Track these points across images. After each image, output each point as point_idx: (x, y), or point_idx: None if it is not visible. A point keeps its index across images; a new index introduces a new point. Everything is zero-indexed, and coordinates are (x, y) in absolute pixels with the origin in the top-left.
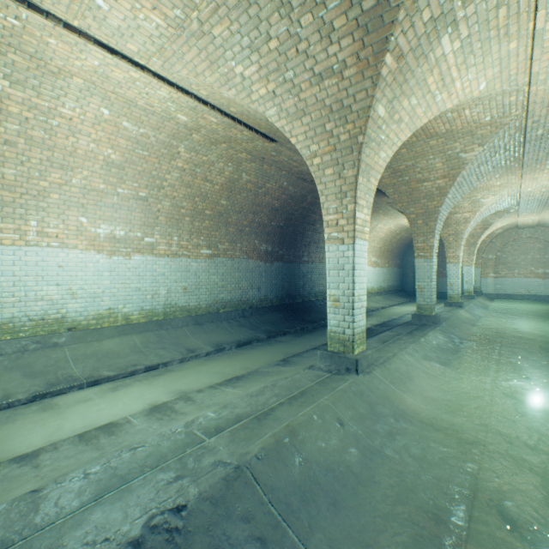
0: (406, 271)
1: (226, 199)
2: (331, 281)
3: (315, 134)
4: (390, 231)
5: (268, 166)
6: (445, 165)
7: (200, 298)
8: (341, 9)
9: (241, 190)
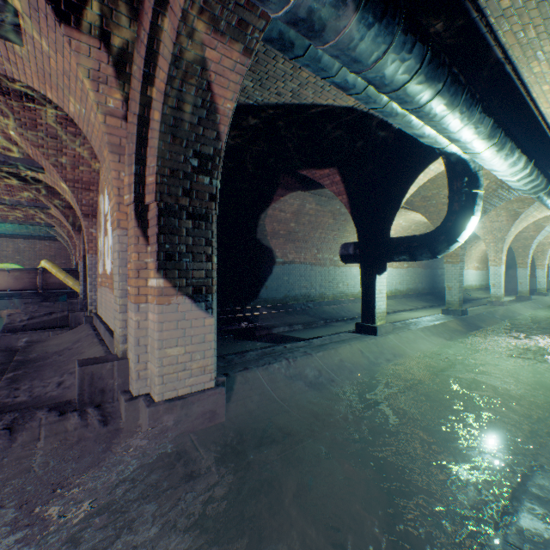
0: None
1: None
2: (491, 278)
3: (487, 233)
4: None
5: None
6: (534, 227)
7: (403, 286)
8: (504, 212)
9: None
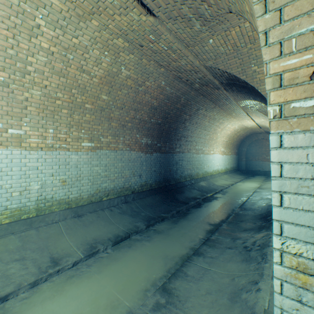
0: (240, 157)
1: (106, 94)
2: (288, 219)
3: None
4: (234, 129)
5: (146, 61)
6: None
7: (81, 189)
8: None
9: (121, 85)
